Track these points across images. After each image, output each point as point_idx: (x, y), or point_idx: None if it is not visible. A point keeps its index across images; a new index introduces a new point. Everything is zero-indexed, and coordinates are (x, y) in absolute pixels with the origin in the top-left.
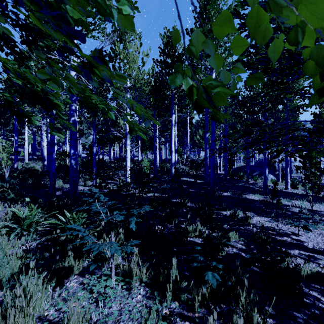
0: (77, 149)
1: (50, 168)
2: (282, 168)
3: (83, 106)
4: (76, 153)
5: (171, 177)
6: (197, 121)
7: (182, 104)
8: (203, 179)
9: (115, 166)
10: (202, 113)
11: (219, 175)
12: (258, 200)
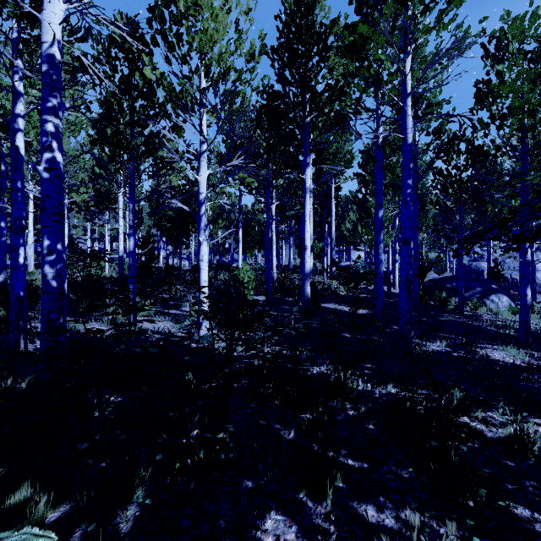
0: (61, 236)
1: (10, 287)
2: (511, 282)
3: (100, 142)
4: (59, 248)
5: (303, 304)
6: (345, 198)
7: (324, 153)
8: (368, 307)
9: (191, 278)
10: (359, 179)
11: (397, 298)
12: (524, 365)
